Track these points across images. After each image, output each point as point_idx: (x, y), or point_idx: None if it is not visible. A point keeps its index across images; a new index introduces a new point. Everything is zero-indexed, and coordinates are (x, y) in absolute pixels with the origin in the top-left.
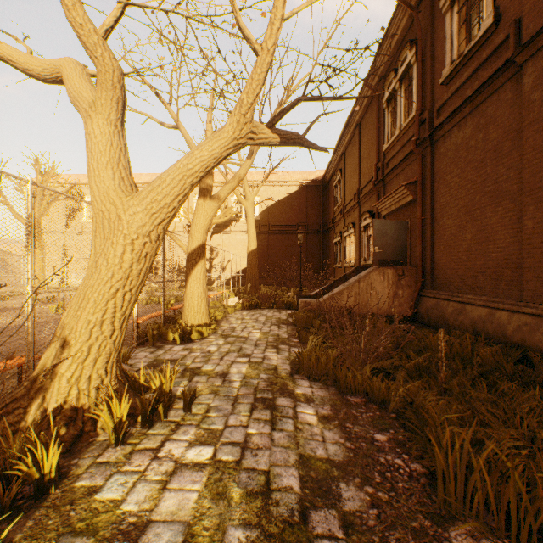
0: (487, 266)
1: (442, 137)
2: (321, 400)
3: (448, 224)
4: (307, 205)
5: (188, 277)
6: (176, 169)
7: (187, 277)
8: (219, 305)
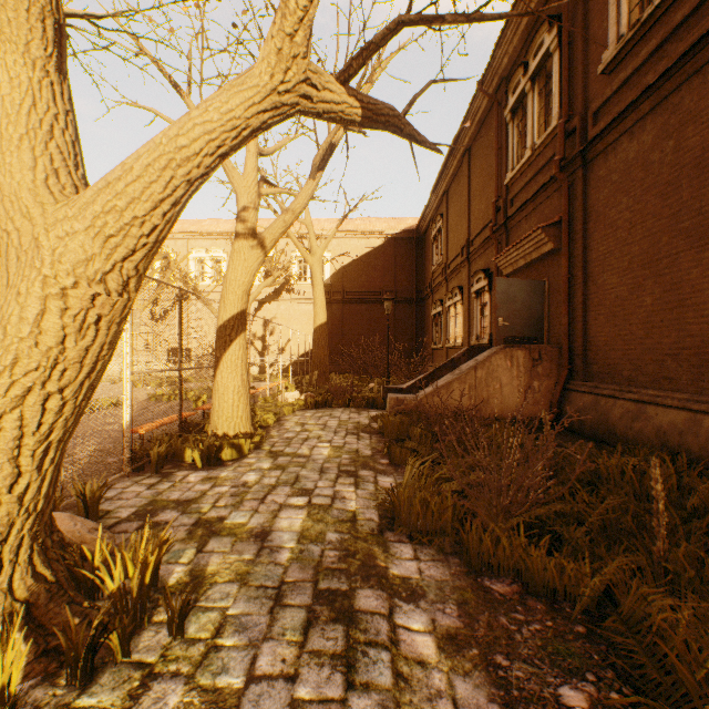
0: (682, 346)
1: (602, 154)
2: (437, 591)
3: (612, 283)
4: (395, 265)
5: (219, 362)
6: (153, 146)
7: (216, 362)
8: (271, 402)
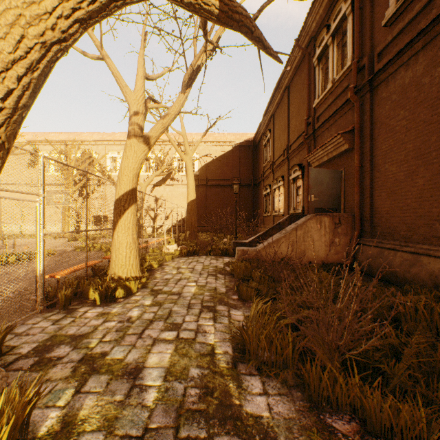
0: None
1: (384, 81)
2: (287, 433)
3: (392, 170)
4: (240, 163)
5: (116, 225)
6: None
7: (114, 225)
8: (158, 252)
